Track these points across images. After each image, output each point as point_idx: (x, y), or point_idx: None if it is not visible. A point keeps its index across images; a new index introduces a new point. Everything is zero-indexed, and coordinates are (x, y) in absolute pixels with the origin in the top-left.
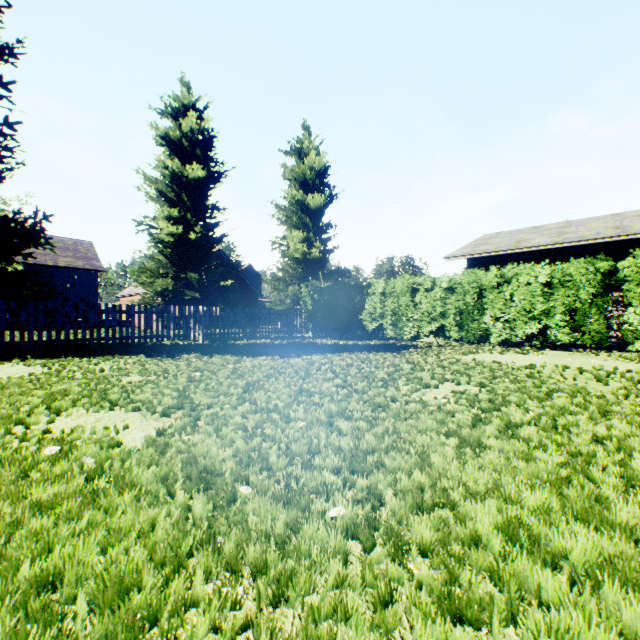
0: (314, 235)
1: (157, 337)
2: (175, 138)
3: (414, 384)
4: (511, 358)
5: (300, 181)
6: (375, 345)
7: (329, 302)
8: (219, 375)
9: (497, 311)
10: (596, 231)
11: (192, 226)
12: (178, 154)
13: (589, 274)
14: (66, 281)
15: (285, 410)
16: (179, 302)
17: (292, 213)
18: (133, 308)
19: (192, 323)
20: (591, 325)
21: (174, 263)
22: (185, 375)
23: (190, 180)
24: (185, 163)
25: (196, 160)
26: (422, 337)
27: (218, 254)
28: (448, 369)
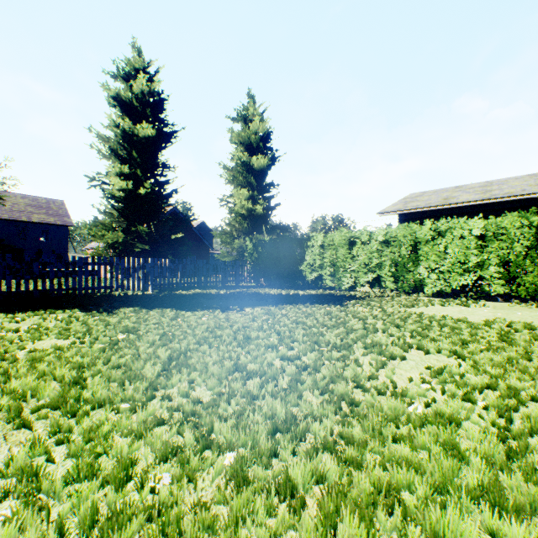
0: (258, 193)
1: (105, 288)
2: (126, 99)
3: (376, 355)
4: (457, 311)
5: (245, 144)
6: (316, 295)
7: (272, 254)
8: (143, 340)
9: (432, 263)
10: (521, 188)
11: (143, 182)
12: (129, 114)
13: (524, 227)
14: (39, 235)
15: (207, 417)
16: (130, 254)
17: (238, 173)
18: (80, 260)
19: (141, 274)
20: (526, 277)
21: (125, 217)
22: (105, 339)
23: (140, 138)
24: (137, 123)
25: (147, 121)
26: (359, 287)
27: (174, 211)
28: (404, 329)
